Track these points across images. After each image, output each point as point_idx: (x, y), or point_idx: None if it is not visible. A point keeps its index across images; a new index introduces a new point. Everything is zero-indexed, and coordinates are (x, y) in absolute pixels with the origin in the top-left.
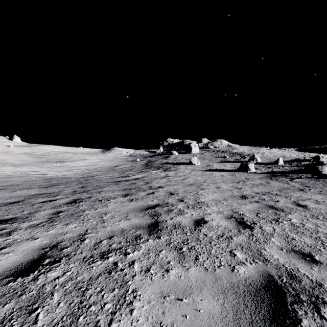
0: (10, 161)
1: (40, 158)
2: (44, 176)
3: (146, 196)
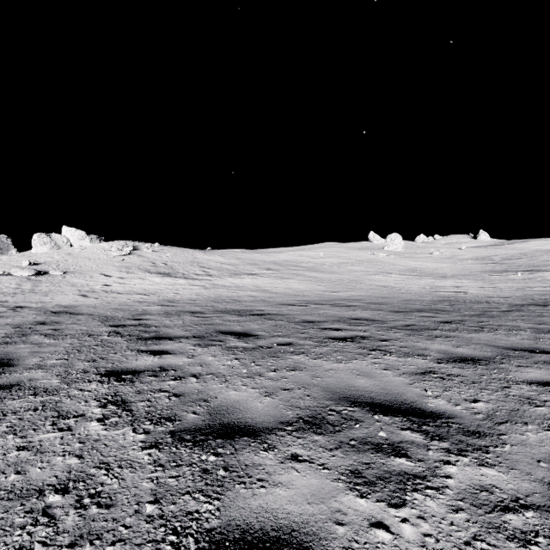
0: (443, 270)
1: (496, 265)
2: (451, 295)
3: (508, 384)
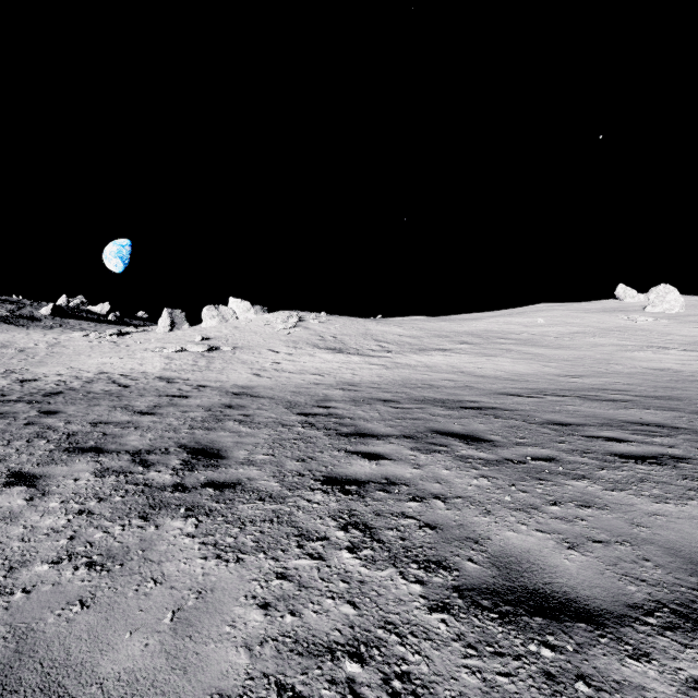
0: None
1: None
2: None
3: None
